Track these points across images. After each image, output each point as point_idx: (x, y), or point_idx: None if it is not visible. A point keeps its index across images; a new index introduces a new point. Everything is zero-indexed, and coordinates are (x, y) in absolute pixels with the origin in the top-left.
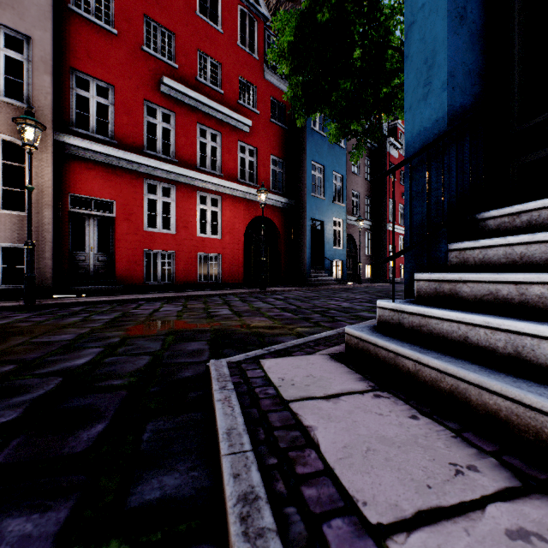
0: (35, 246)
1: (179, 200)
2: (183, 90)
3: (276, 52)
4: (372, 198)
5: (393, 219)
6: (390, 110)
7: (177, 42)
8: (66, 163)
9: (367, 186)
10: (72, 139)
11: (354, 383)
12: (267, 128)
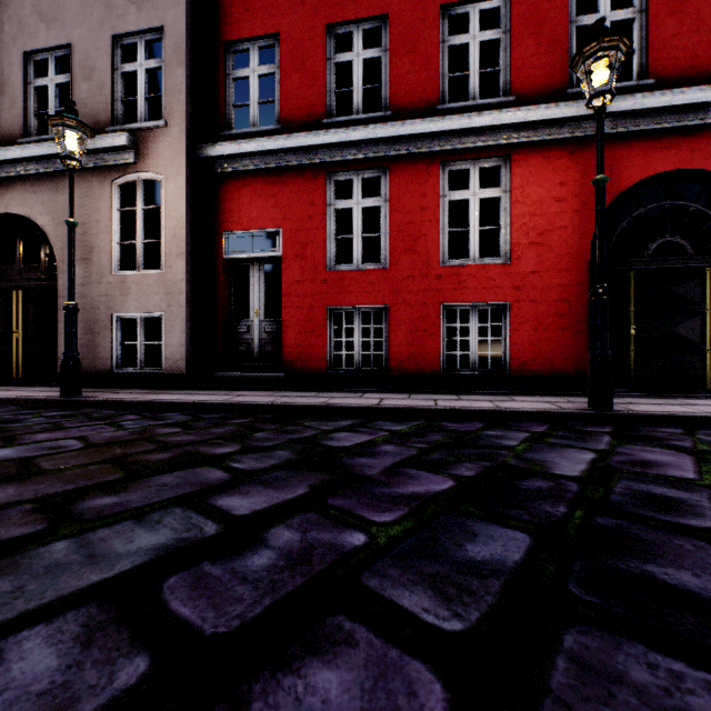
0: (74, 309)
1: (396, 196)
2: None
3: None
4: None
5: None
6: None
7: None
8: (219, 190)
9: None
10: (216, 148)
11: None
12: None
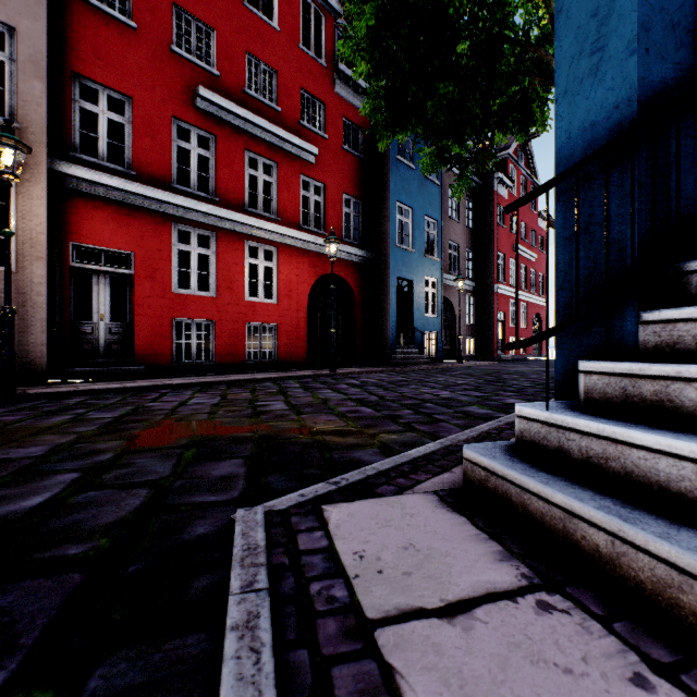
0: (16, 313)
1: (221, 252)
2: (226, 105)
3: (351, 45)
4: (475, 251)
5: (547, 270)
6: (506, 126)
7: (218, 41)
8: (65, 202)
9: (469, 235)
10: (73, 168)
11: (491, 566)
12: (338, 158)
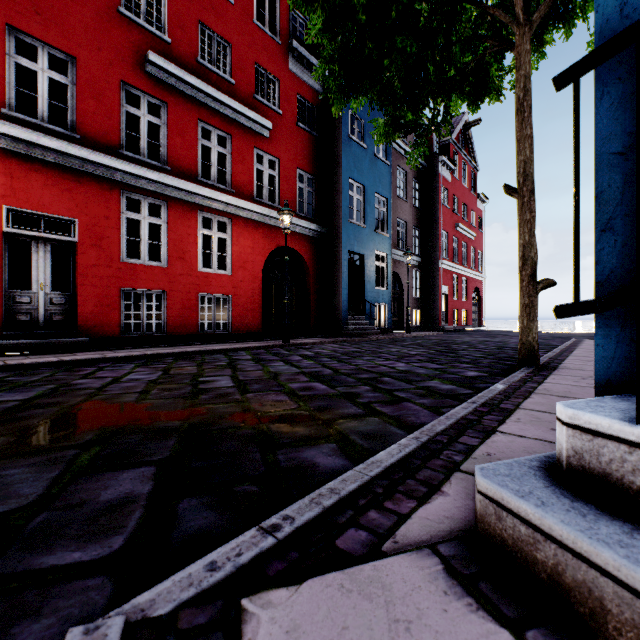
0: None
1: (172, 222)
2: (178, 73)
3: None
4: (421, 228)
5: None
6: (463, 91)
7: (170, 8)
8: None
9: (415, 214)
10: (7, 126)
11: None
12: (293, 134)
